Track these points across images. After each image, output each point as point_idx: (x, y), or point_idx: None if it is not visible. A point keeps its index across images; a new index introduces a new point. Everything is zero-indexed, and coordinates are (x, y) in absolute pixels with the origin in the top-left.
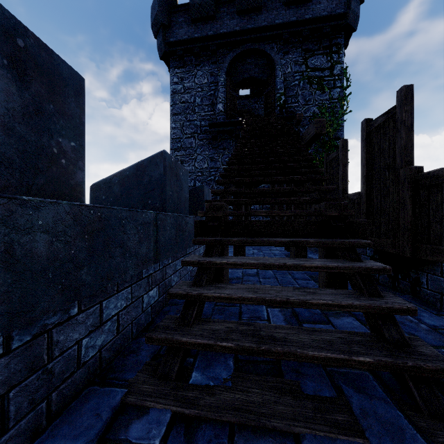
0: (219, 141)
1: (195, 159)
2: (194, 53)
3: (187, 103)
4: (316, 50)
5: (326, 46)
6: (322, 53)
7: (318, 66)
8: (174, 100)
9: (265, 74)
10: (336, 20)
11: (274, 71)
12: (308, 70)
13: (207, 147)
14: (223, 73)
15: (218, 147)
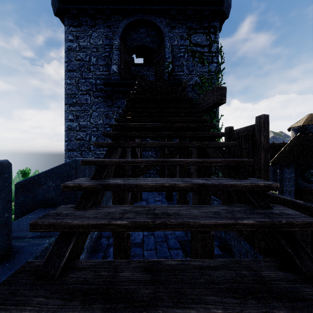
0: (114, 99)
1: (91, 115)
2: (89, 13)
3: (82, 61)
4: (197, 29)
5: (206, 26)
6: (203, 32)
7: (199, 42)
8: (69, 57)
9: (155, 44)
10: (213, 5)
11: (163, 41)
12: (191, 45)
13: (102, 104)
14: (117, 38)
15: (113, 105)
